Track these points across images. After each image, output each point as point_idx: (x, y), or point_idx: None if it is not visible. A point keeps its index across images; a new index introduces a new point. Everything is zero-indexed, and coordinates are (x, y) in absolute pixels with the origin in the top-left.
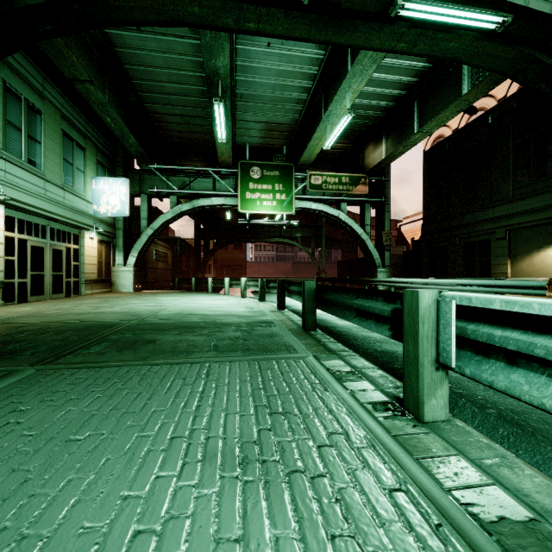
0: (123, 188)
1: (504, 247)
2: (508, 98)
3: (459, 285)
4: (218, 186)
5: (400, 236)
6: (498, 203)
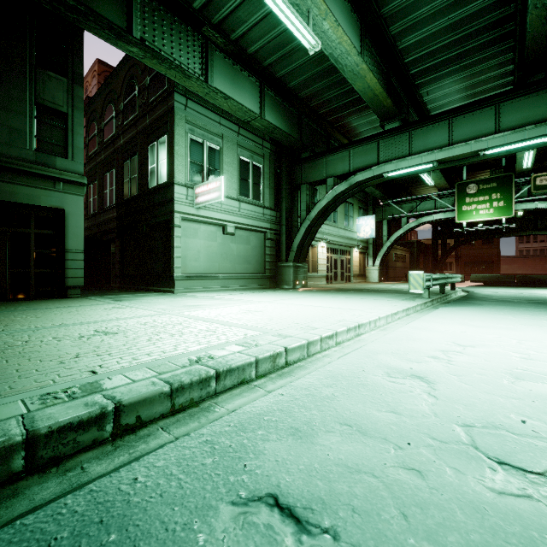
0: (372, 221)
1: None
2: None
3: None
4: (439, 204)
5: None
6: None
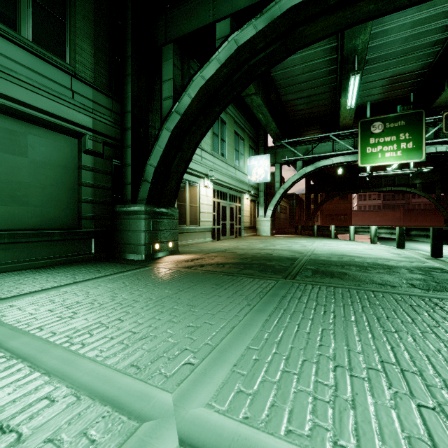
0: (266, 161)
1: None
2: None
3: None
4: (337, 147)
5: None
6: None
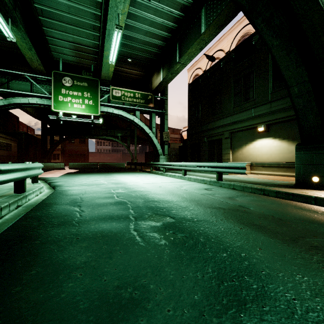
0: None
1: (229, 143)
2: (230, 52)
3: (198, 166)
4: (36, 89)
5: (182, 138)
6: (226, 116)
